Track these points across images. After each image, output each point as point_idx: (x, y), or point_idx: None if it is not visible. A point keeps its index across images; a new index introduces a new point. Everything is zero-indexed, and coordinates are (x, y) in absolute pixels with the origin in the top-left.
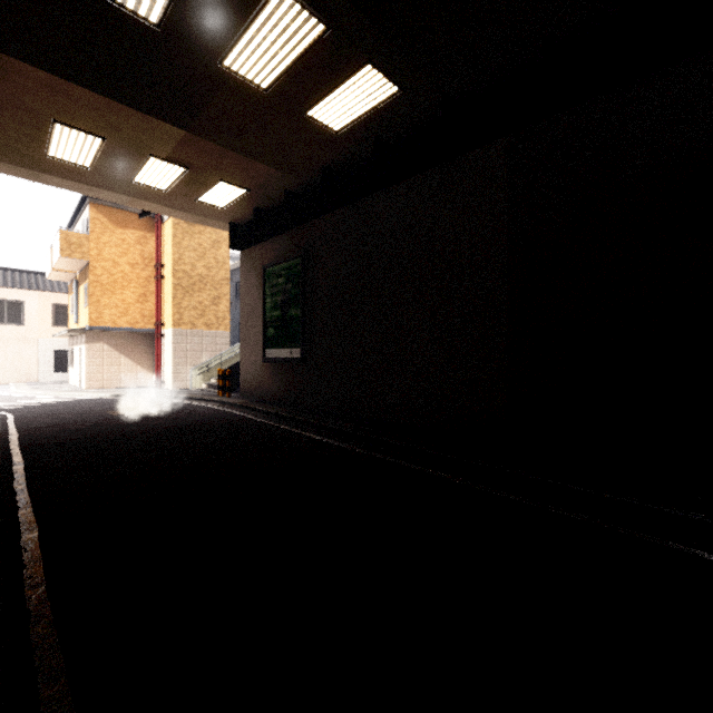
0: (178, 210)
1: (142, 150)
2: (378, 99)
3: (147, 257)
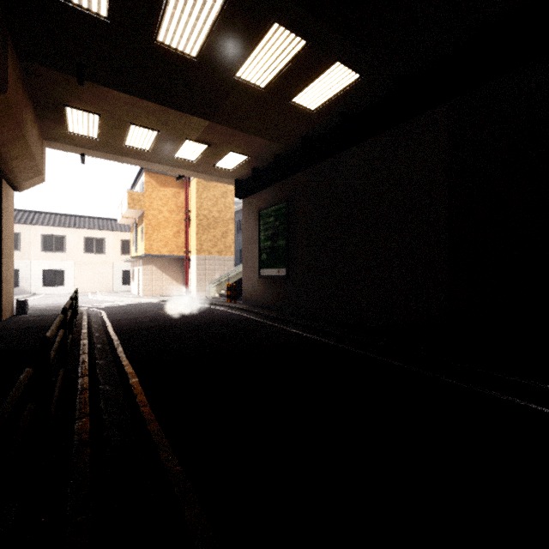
0: (201, 173)
1: (181, 136)
2: (344, 85)
3: (180, 206)
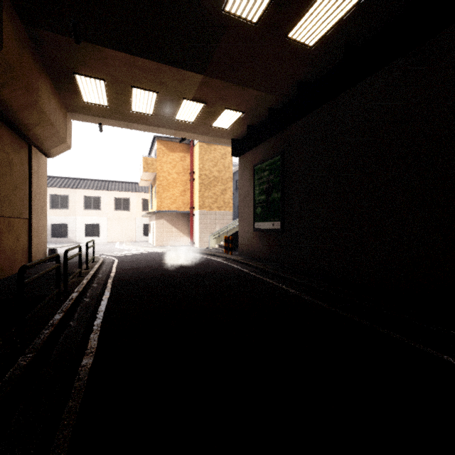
0: (201, 134)
1: (178, 96)
2: (352, 2)
3: (185, 168)
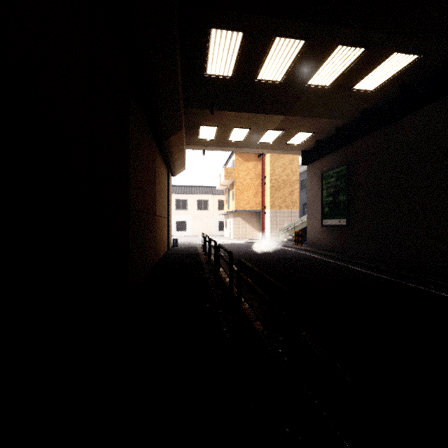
0: (276, 150)
1: (264, 129)
2: (402, 66)
3: (257, 174)
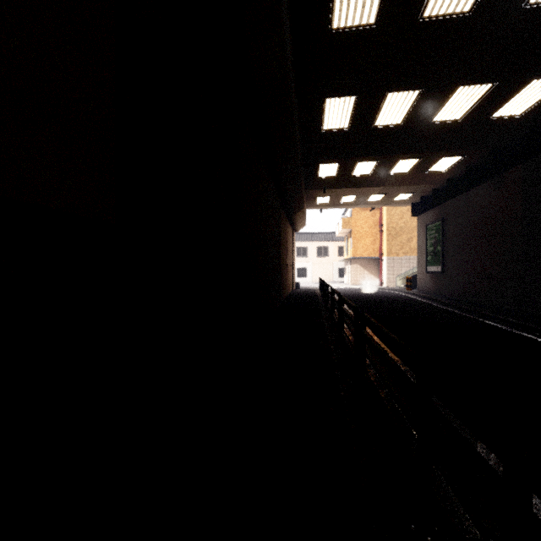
0: (385, 204)
1: (368, 194)
2: (456, 160)
3: (375, 222)
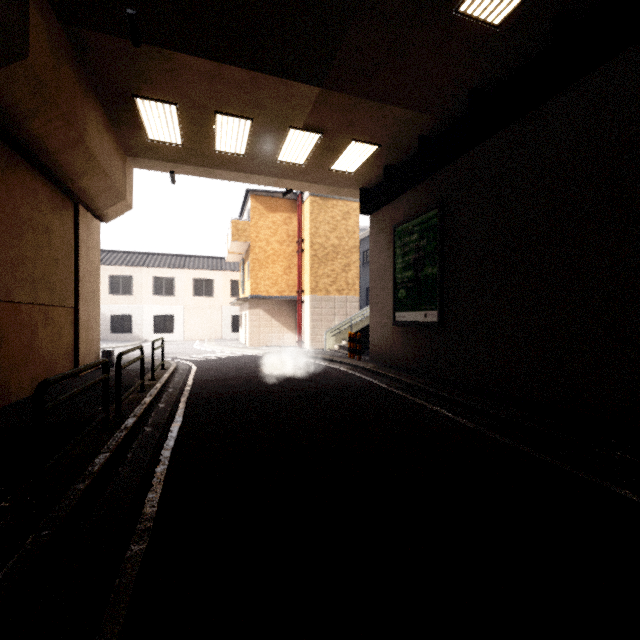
0: (314, 183)
1: (282, 124)
2: None
3: (291, 235)
